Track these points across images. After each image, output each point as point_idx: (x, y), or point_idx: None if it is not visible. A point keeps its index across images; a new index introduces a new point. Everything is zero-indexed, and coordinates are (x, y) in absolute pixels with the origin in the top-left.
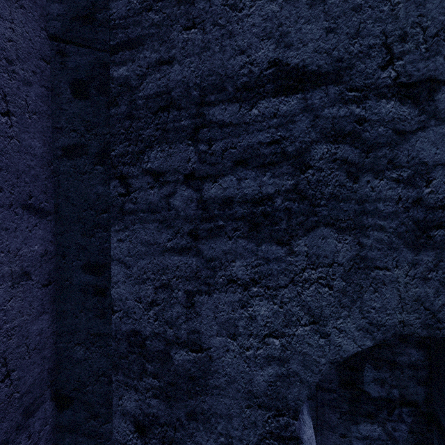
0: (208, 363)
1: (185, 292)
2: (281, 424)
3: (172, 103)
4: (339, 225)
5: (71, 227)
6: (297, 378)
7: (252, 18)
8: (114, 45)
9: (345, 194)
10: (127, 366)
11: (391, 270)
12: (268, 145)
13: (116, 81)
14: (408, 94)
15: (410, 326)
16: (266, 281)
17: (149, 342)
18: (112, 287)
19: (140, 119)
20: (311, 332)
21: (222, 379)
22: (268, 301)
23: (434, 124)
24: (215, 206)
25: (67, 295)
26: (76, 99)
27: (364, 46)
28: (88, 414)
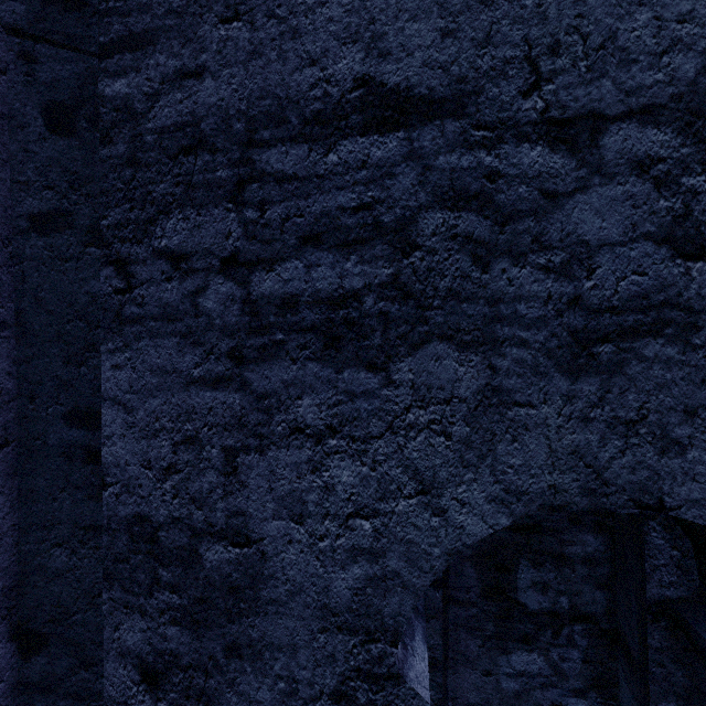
0: (260, 564)
1: (222, 449)
2: (373, 655)
3: (201, 141)
4: (461, 339)
5: (45, 348)
6: (397, 581)
7: (328, 8)
8: (106, 43)
9: (469, 290)
10: (128, 574)
11: (537, 408)
12: (354, 212)
13: (109, 102)
14: (562, 137)
15: (565, 493)
16: (351, 428)
17: (164, 533)
18: (104, 444)
19: (150, 167)
20: (418, 507)
21: (281, 589)
22: (354, 460)
23: (599, 182)
24: (270, 309)
25: (39, 464)
26: (54, 134)
27: (498, 59)
28: (75, 660)
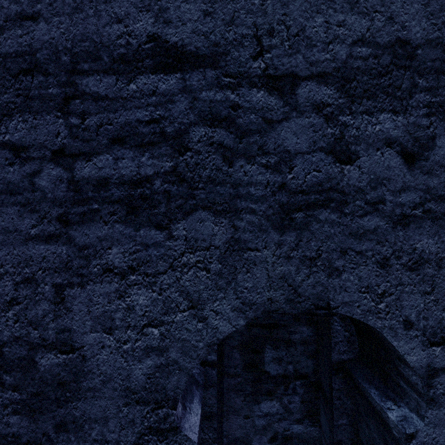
0: (81, 364)
1: (53, 286)
2: (160, 417)
3: (37, 66)
4: (216, 208)
5: None
6: (176, 366)
7: None
8: None
9: (221, 177)
10: None
11: (261, 251)
12: (147, 124)
13: None
14: (275, 86)
15: (277, 302)
16: (145, 268)
17: (7, 349)
18: None
19: None
20: (189, 317)
21: (97, 380)
22: (147, 289)
23: (296, 115)
24: (89, 187)
25: None
26: None
27: (238, 34)
28: None
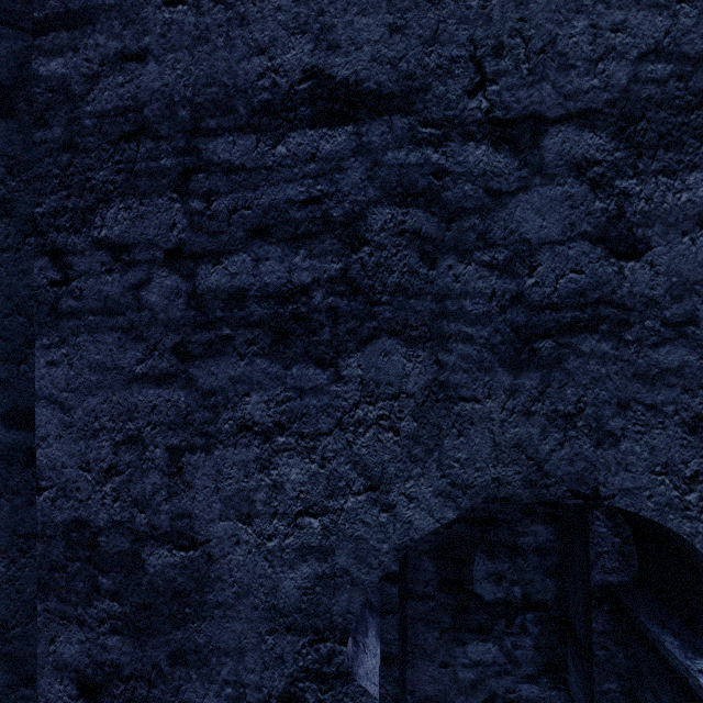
0: (206, 567)
1: (167, 449)
2: (322, 654)
3: (144, 127)
4: (409, 334)
5: None
6: (346, 578)
7: None
8: (41, 19)
9: (417, 285)
10: (65, 583)
11: (481, 402)
12: (303, 206)
13: (44, 82)
14: (505, 137)
15: (508, 485)
16: (299, 425)
17: (104, 538)
18: (38, 446)
19: (89, 153)
20: (367, 503)
21: (228, 592)
22: (303, 458)
23: (540, 182)
24: (217, 303)
25: None
26: None
27: (445, 58)
28: (14, 677)
